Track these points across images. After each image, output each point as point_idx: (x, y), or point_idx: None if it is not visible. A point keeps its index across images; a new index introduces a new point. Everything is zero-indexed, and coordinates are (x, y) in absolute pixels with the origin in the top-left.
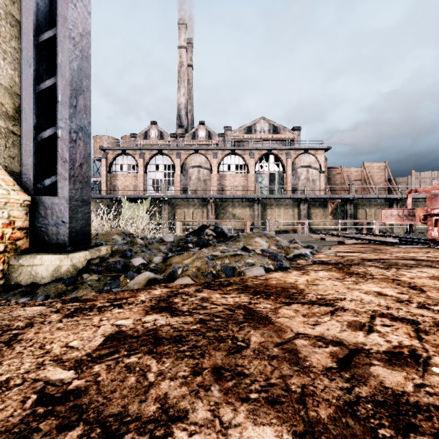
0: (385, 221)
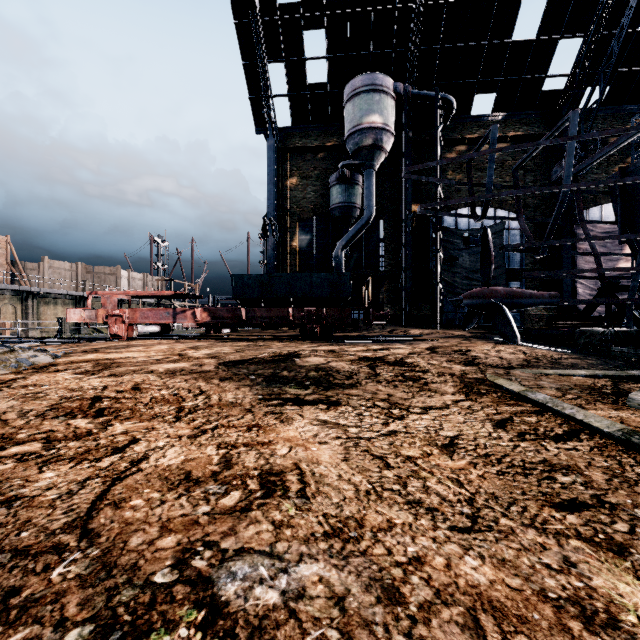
0: (70, 320)
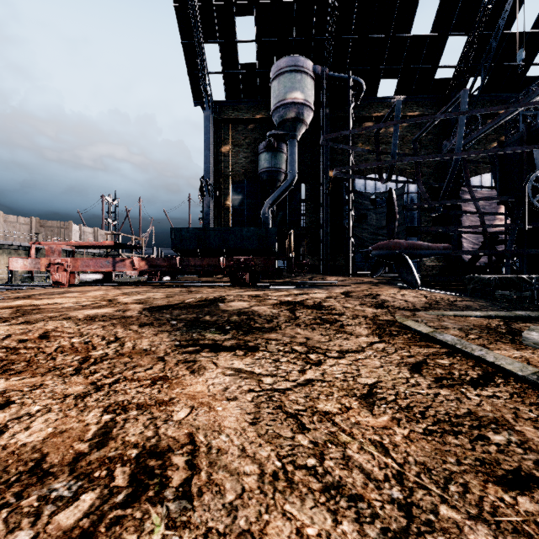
0: (13, 268)
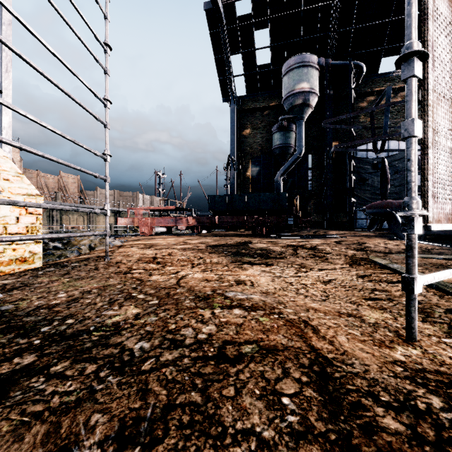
0: (119, 224)
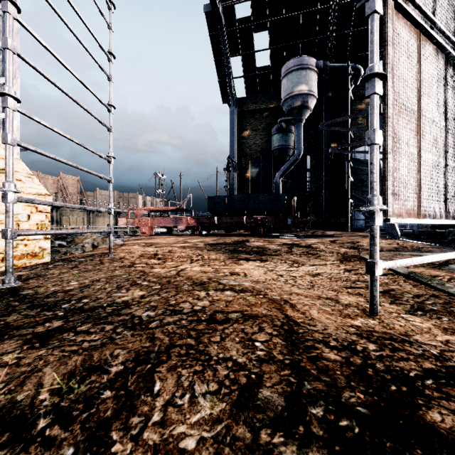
0: (120, 224)
